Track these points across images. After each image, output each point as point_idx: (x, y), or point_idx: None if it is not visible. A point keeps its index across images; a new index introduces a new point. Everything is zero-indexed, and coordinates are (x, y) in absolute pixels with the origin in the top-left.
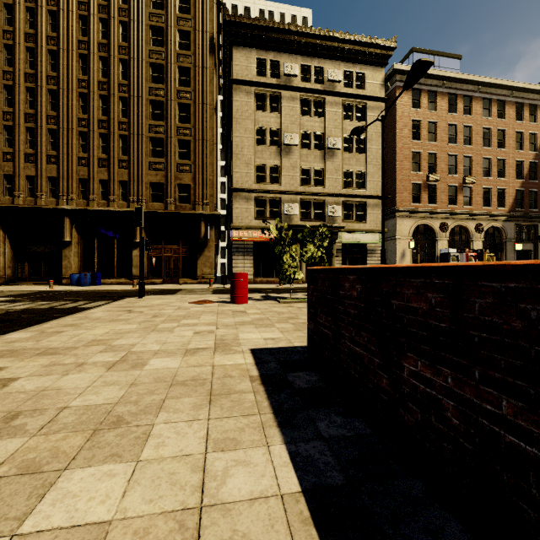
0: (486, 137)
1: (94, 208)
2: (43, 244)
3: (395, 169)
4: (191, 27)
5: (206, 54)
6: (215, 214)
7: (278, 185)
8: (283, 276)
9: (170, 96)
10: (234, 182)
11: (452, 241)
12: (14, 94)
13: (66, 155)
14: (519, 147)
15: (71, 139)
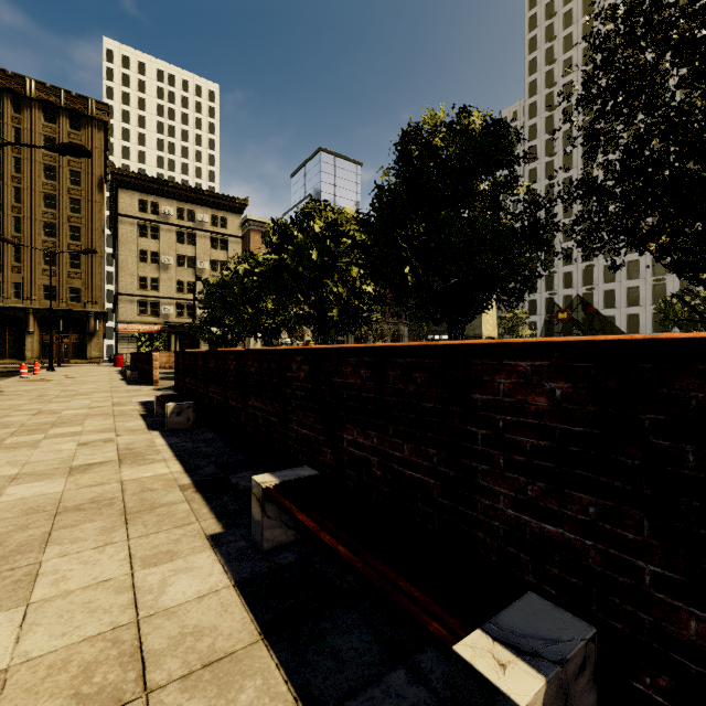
0: None
1: None
2: None
3: None
4: (82, 169)
5: (95, 191)
6: (104, 312)
7: (157, 292)
8: None
9: (62, 220)
10: (120, 288)
11: (292, 334)
12: None
13: None
14: None
15: None
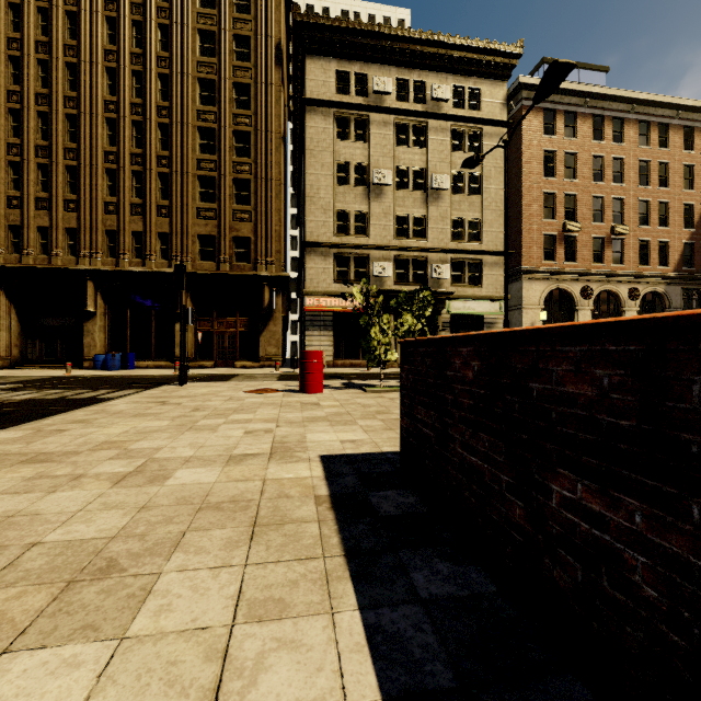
0: (643, 172)
1: (124, 269)
2: (60, 315)
3: (521, 215)
4: (252, 31)
5: (271, 66)
6: (283, 276)
7: (365, 237)
8: (371, 356)
9: (223, 122)
10: (307, 234)
11: (597, 311)
12: (22, 121)
13: (89, 200)
14: (687, 185)
15: (95, 179)
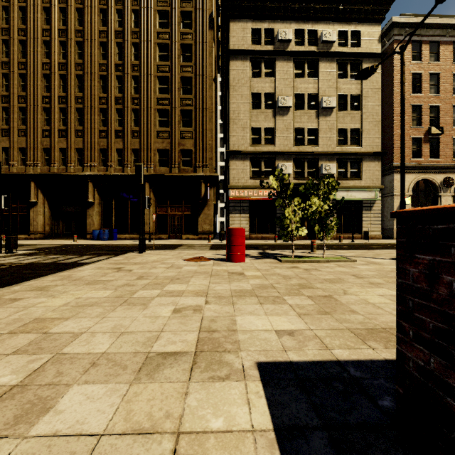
0: None
1: (111, 173)
2: (73, 205)
3: (392, 124)
4: (193, 7)
5: (205, 30)
6: (214, 176)
7: (272, 146)
8: (284, 232)
9: (174, 71)
10: (231, 145)
11: None
12: (51, 81)
13: (89, 129)
14: None
15: (93, 115)
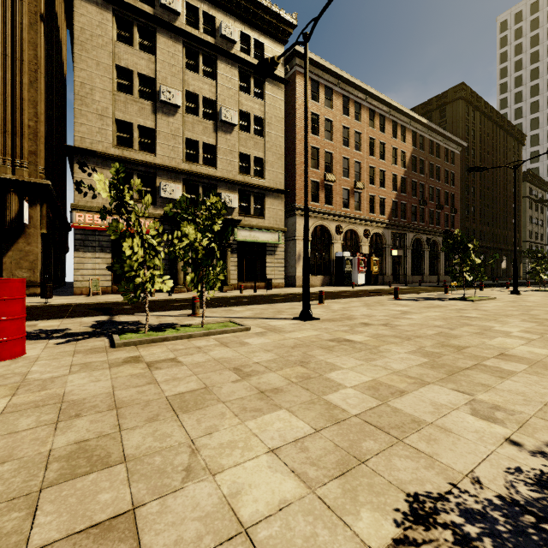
0: (371, 147)
1: None
2: None
3: (295, 162)
4: None
5: None
6: (39, 184)
7: (151, 155)
8: (130, 285)
9: None
10: (76, 138)
11: (345, 245)
12: None
13: None
14: (394, 162)
15: None
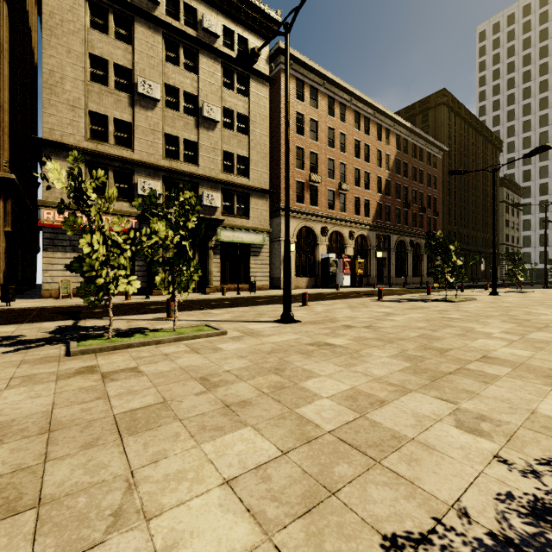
0: (356, 149)
1: None
2: None
3: (280, 161)
4: None
5: None
6: (2, 177)
7: (128, 150)
8: (91, 287)
9: None
10: (45, 130)
11: (331, 246)
12: None
13: None
14: (378, 164)
15: None
